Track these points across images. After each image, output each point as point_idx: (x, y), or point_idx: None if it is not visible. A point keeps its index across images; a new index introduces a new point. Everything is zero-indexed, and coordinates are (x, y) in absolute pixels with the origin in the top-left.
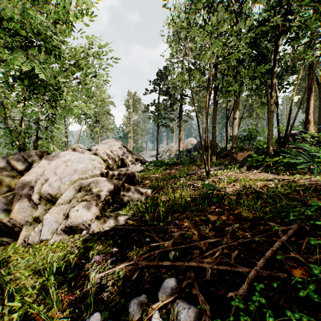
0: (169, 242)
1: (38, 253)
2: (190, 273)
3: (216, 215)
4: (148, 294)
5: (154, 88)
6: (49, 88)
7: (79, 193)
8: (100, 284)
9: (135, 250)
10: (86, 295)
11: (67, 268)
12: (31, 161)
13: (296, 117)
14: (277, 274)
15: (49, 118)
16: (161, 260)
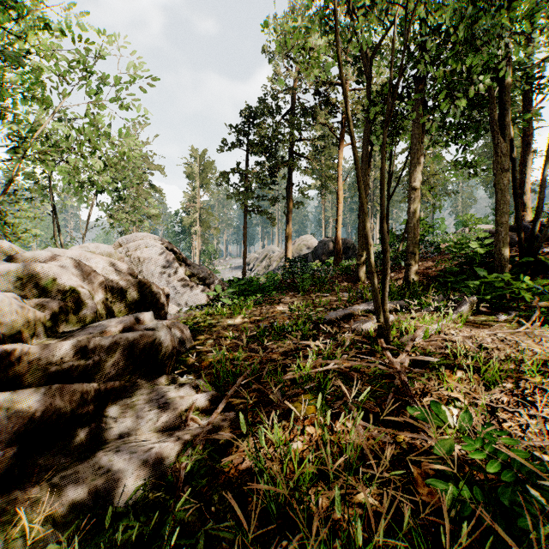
0: None
1: None
2: None
3: None
4: None
5: (238, 139)
6: None
7: None
8: None
9: None
10: None
11: None
12: None
13: None
14: None
15: None
16: None
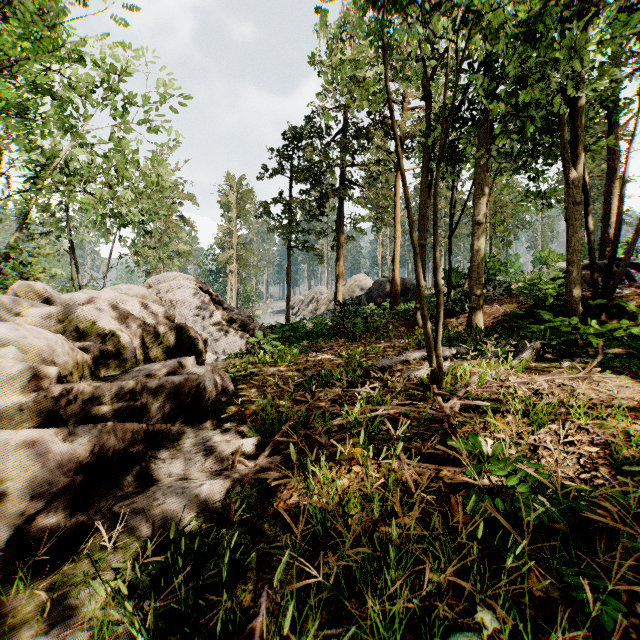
0: None
1: None
2: None
3: None
4: None
5: (281, 164)
6: None
7: None
8: None
9: None
10: None
11: None
12: None
13: None
14: None
15: None
16: None
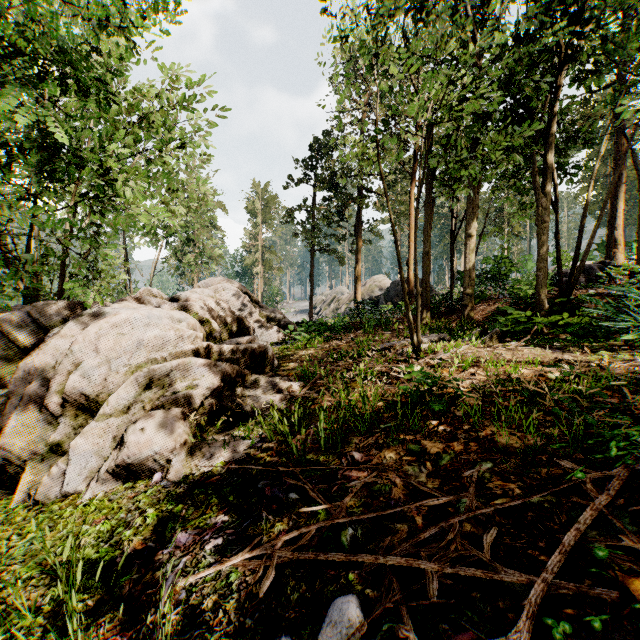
0: (341, 504)
1: (57, 524)
2: (390, 580)
3: (440, 441)
4: (296, 635)
5: (305, 174)
6: (86, 169)
7: (148, 393)
8: (185, 605)
9: (266, 521)
10: (154, 633)
11: (117, 562)
12: (47, 324)
13: (594, 233)
14: (595, 591)
15: (85, 233)
16: (324, 548)
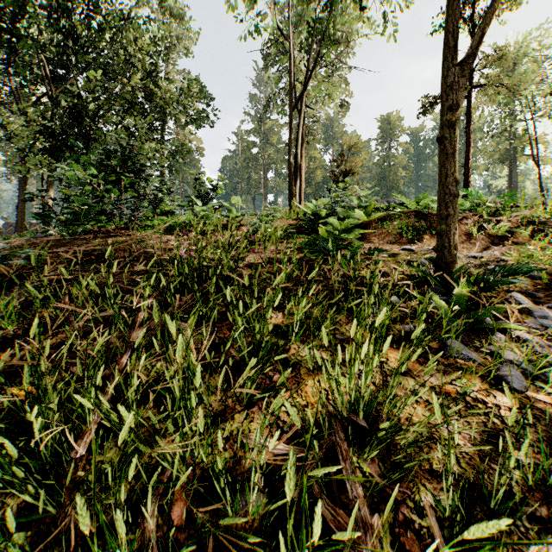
0: None
1: None
2: None
3: None
4: None
5: None
6: None
7: None
8: None
9: None
10: None
11: None
12: None
13: None
14: None
15: None
16: None
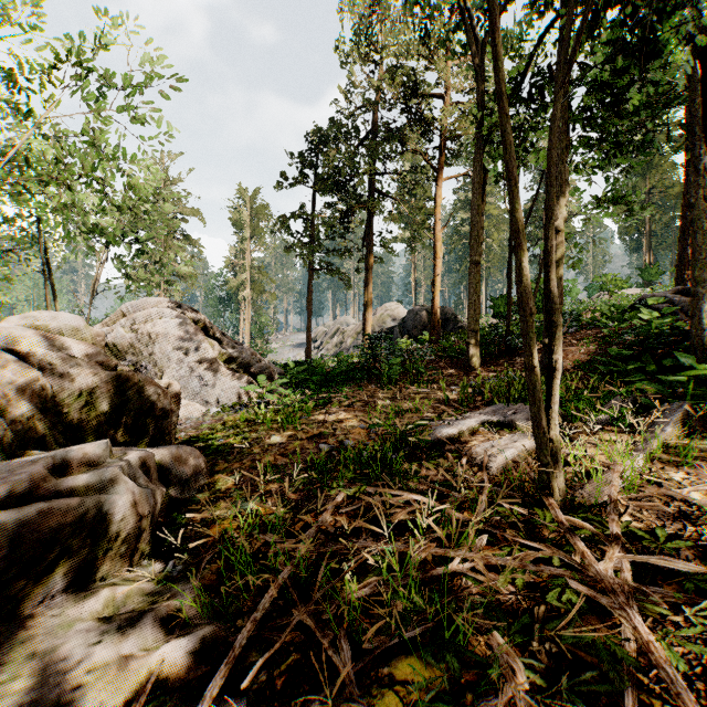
0: None
1: None
2: None
3: None
4: None
5: (300, 173)
6: None
7: None
8: None
9: None
10: None
11: None
12: None
13: None
14: None
15: None
16: None
